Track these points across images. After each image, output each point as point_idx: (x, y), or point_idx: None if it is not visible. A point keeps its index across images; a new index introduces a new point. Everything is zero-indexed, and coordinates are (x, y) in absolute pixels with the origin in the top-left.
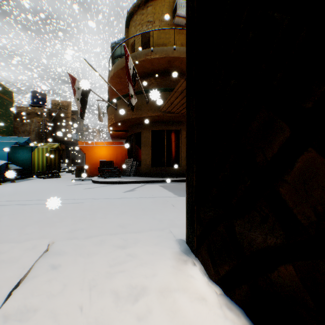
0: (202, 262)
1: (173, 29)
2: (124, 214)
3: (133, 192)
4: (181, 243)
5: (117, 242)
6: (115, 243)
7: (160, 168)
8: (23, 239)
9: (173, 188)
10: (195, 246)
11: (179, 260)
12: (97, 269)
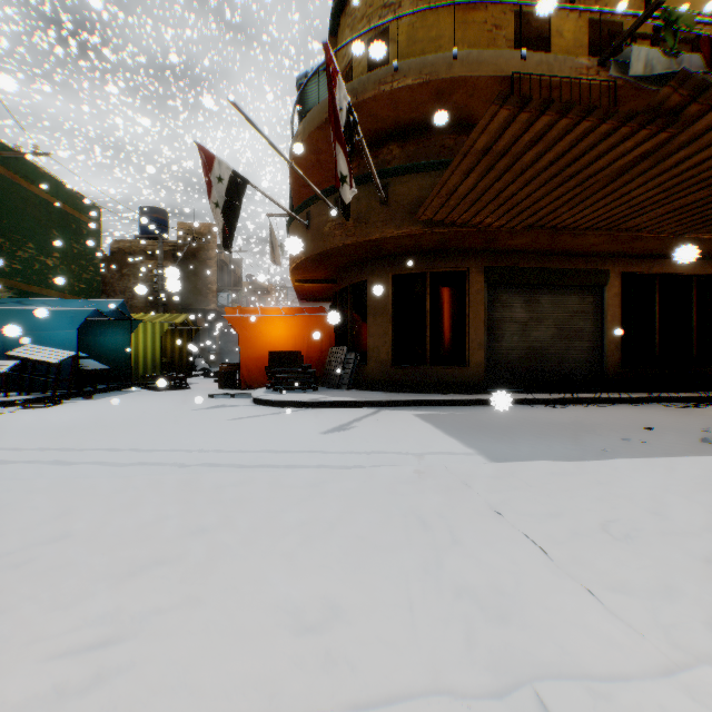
0: None
1: (451, 7)
2: (319, 534)
3: (349, 434)
4: None
5: None
6: None
7: (415, 370)
8: None
9: (456, 423)
10: None
11: None
12: None
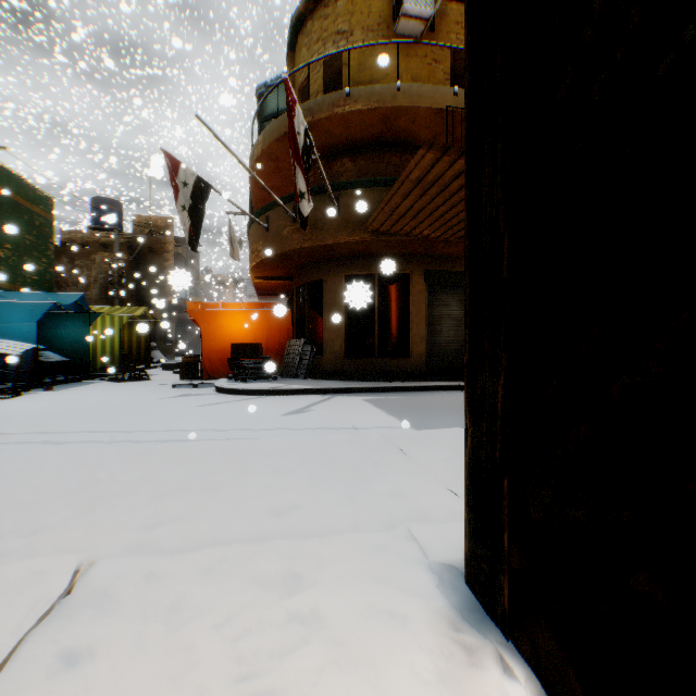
0: (535, 667)
1: (395, 45)
2: (285, 474)
3: (306, 416)
4: (448, 580)
5: (265, 569)
6: (259, 571)
7: (365, 361)
8: (19, 547)
9: (397, 405)
10: (506, 605)
11: (454, 646)
12: (199, 677)
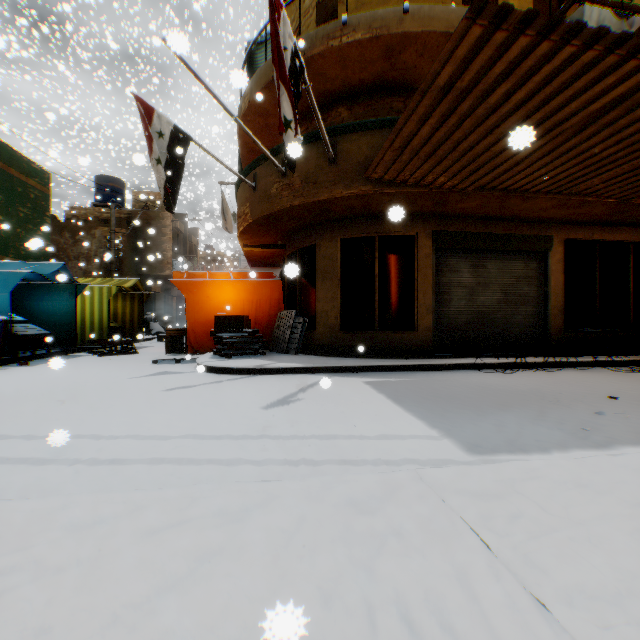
0: None
1: None
2: None
3: (294, 409)
4: None
5: None
6: None
7: (364, 335)
8: None
9: (409, 393)
10: None
11: None
12: None
